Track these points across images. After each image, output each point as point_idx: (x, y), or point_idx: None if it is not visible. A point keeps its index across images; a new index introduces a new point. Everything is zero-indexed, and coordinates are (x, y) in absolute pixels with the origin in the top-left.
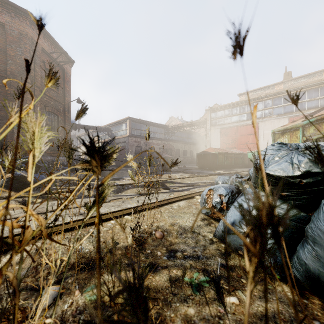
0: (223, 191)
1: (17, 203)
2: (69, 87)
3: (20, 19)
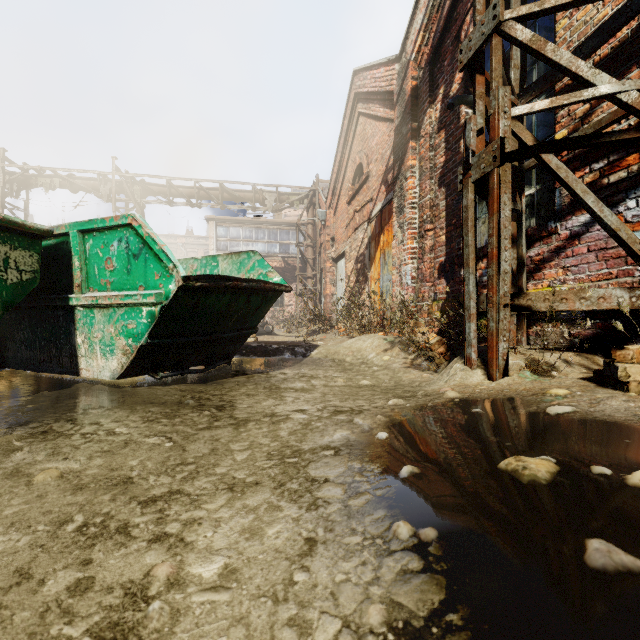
0: None
1: None
2: None
3: None
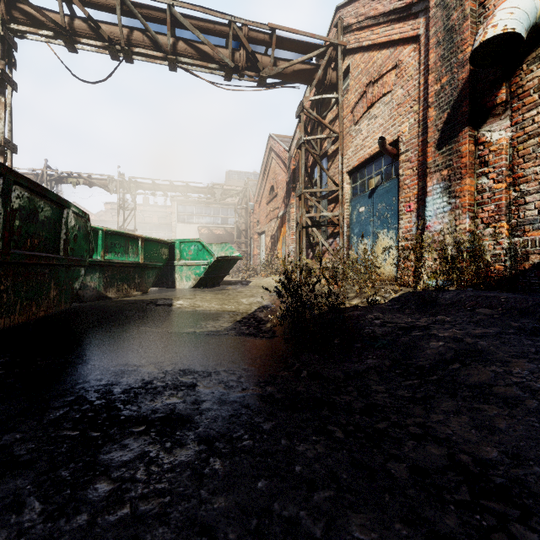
0: None
1: None
2: None
3: None
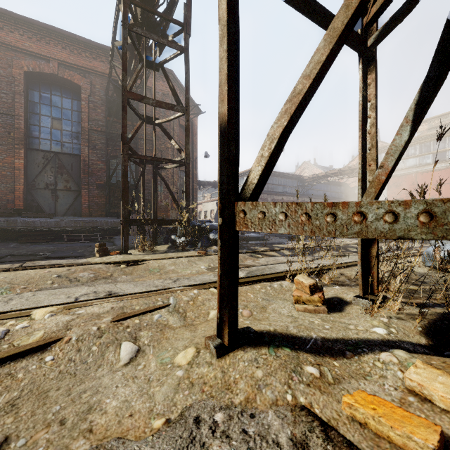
0: (449, 248)
1: (249, 257)
2: (196, 141)
3: (163, 79)
